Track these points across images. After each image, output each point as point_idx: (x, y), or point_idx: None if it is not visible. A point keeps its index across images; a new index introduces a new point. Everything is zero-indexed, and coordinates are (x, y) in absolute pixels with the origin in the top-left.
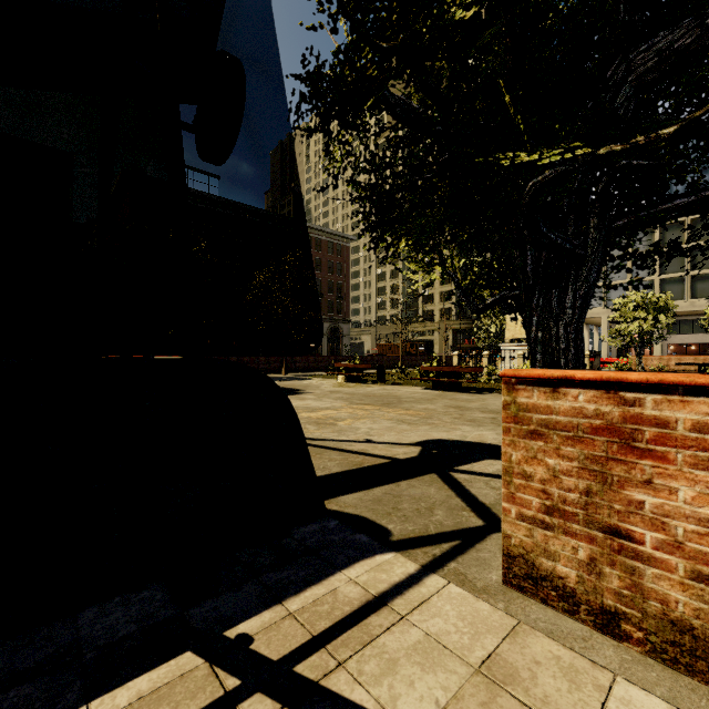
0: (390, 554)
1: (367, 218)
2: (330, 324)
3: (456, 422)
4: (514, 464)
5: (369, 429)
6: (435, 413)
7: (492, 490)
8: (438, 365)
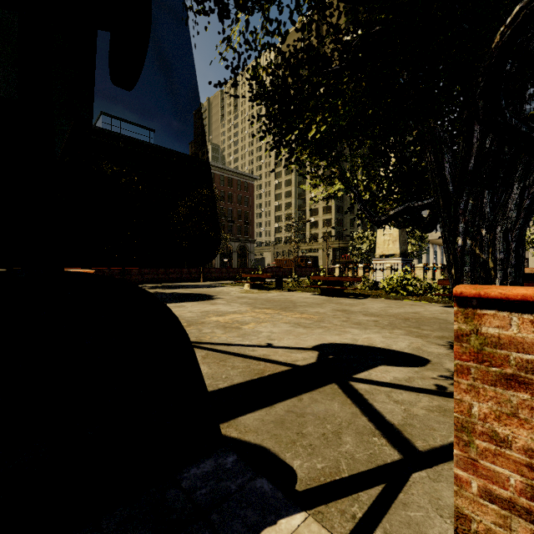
0: (299, 516)
1: (269, 110)
2: (239, 243)
3: (345, 325)
4: (476, 419)
5: (270, 332)
6: (326, 317)
7: (396, 404)
8: (324, 275)
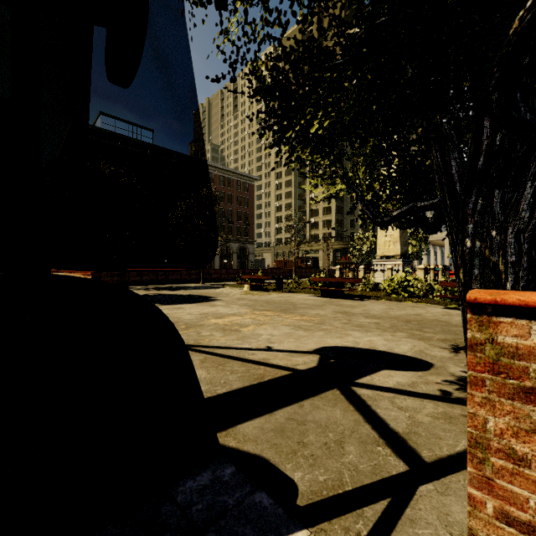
0: (300, 535)
1: (269, 105)
2: (239, 244)
3: (346, 328)
4: (491, 435)
5: (270, 335)
6: (327, 319)
7: (400, 411)
8: (324, 276)
